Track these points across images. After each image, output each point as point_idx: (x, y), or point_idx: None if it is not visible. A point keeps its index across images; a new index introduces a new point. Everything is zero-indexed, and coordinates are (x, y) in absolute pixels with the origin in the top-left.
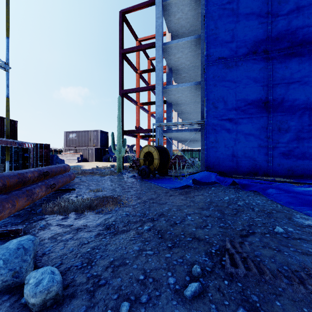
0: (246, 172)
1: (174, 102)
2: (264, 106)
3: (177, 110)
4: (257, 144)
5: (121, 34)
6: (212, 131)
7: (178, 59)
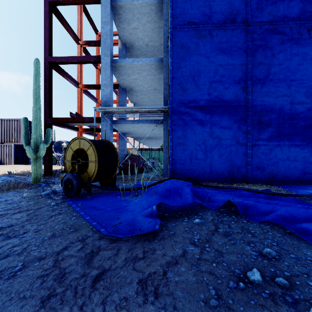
0: (222, 178)
1: (129, 87)
2: (243, 92)
3: (133, 101)
4: (234, 140)
5: None
6: (179, 122)
7: (133, 31)
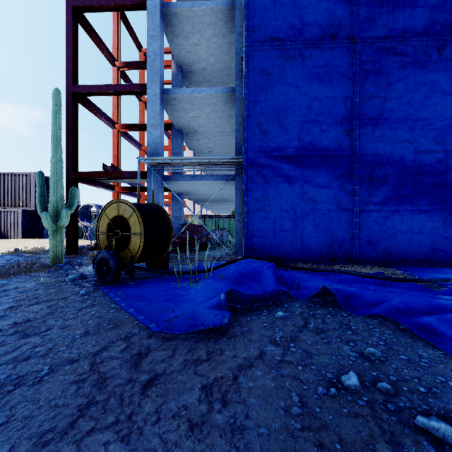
0: (318, 257)
1: (186, 128)
2: (347, 136)
3: (193, 147)
4: (335, 204)
5: None
6: (258, 178)
7: (193, 49)
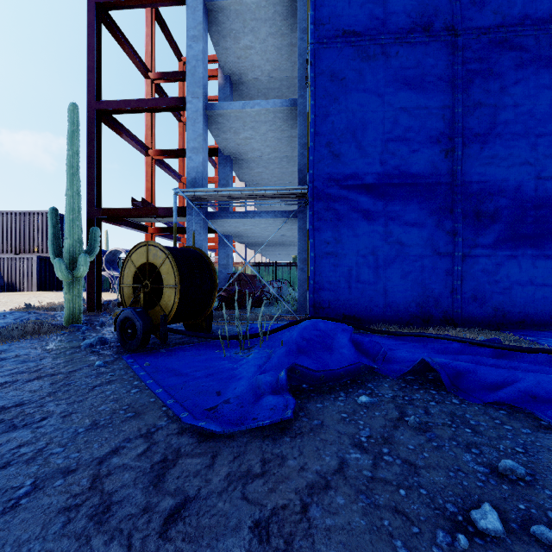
0: (407, 317)
1: (236, 153)
2: (446, 158)
3: (245, 178)
4: (429, 247)
5: None
6: (327, 214)
7: (244, 53)
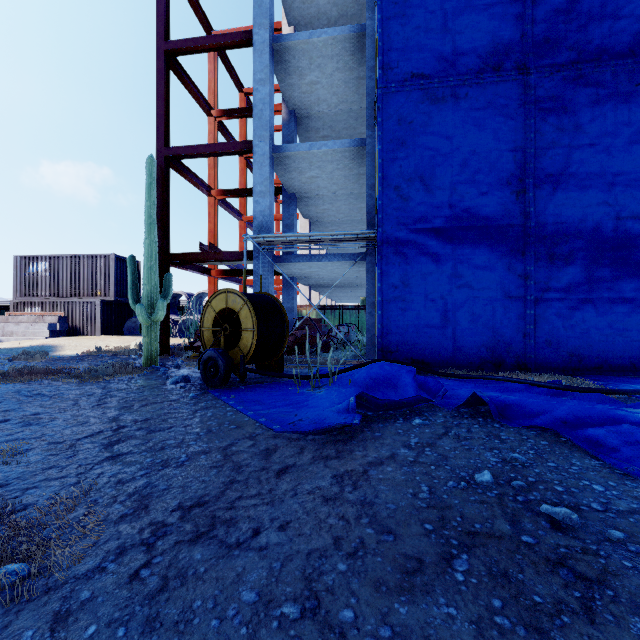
0: (477, 361)
1: (301, 191)
2: (518, 199)
3: (309, 215)
4: (500, 291)
5: (162, 1)
6: (395, 258)
7: (310, 88)
